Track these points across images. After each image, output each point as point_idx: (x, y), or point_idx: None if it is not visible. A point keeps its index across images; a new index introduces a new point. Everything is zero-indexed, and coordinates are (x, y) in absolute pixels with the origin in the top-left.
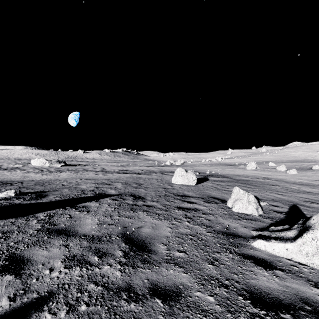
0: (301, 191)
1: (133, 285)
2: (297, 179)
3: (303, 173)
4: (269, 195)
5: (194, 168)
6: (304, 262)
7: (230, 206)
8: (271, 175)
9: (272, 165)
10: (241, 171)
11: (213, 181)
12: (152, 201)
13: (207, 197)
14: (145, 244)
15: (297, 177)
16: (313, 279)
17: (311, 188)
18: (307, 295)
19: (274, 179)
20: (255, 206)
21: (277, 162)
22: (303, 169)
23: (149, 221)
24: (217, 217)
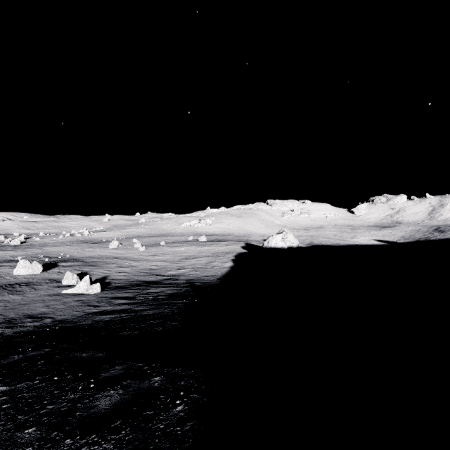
0: (128, 266)
1: (12, 305)
2: (139, 256)
3: (150, 249)
4: (100, 272)
5: (44, 250)
6: (76, 292)
7: (63, 283)
8: (123, 254)
9: (136, 241)
10: (101, 251)
11: (61, 267)
12: (1, 289)
13: (49, 281)
14: (10, 301)
15: (141, 254)
16: (74, 295)
17: (137, 263)
18: (68, 297)
19: (122, 257)
20: (76, 280)
21: (145, 236)
22: (155, 245)
23: (7, 296)
24: (51, 289)
